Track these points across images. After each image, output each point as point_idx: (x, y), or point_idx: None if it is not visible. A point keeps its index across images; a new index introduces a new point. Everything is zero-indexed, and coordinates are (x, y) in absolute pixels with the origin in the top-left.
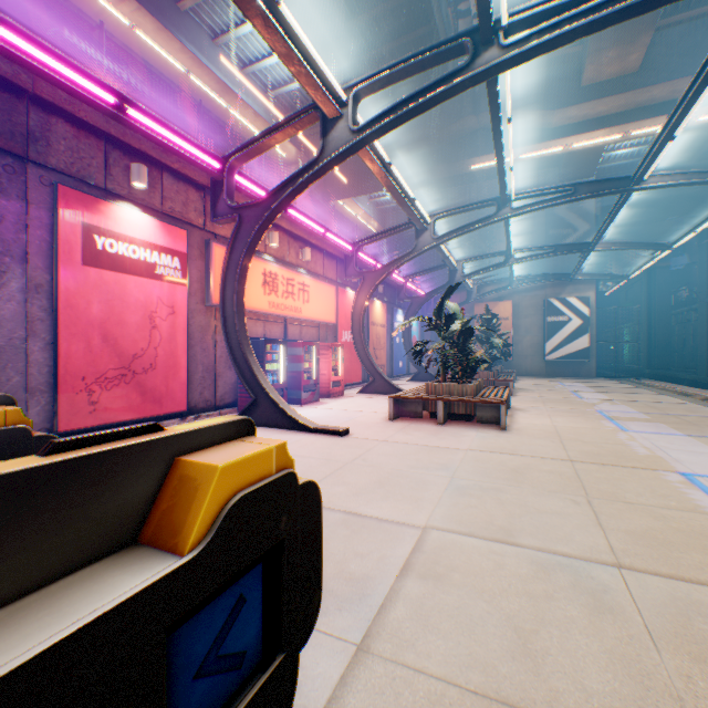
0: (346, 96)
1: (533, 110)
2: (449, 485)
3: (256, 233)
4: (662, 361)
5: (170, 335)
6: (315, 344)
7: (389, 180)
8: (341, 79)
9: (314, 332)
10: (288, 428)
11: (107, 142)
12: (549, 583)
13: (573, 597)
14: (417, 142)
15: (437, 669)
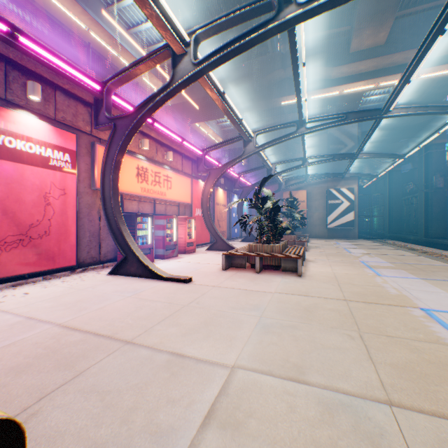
0: (190, 39)
1: (320, 66)
2: (258, 323)
3: (126, 137)
4: (396, 228)
5: (62, 210)
6: (175, 217)
7: (224, 105)
8: None
9: (176, 209)
10: (148, 277)
11: (7, 63)
12: (333, 428)
13: (355, 446)
14: (246, 85)
15: None
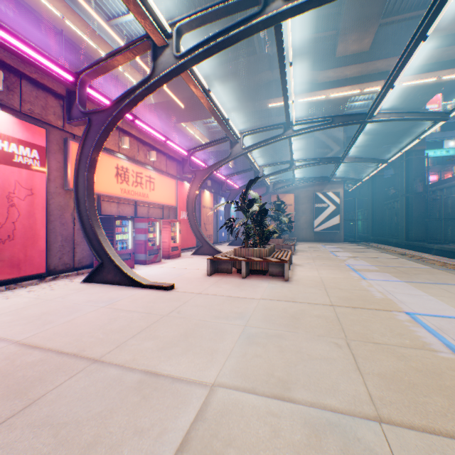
0: (172, 30)
1: (307, 70)
2: (242, 334)
3: (102, 133)
4: (379, 231)
5: (29, 212)
6: (158, 220)
7: (209, 103)
8: None
9: (159, 212)
10: (127, 285)
11: None
12: (321, 454)
13: None
14: (233, 85)
15: None
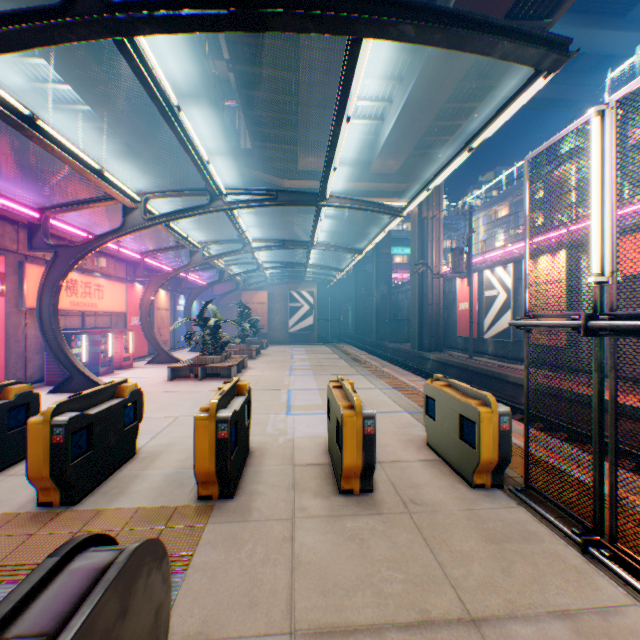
0: (141, 197)
1: (273, 176)
2: (194, 404)
3: (72, 266)
4: (363, 329)
5: None
6: (112, 331)
7: (170, 231)
8: (131, 122)
9: (108, 320)
10: None
11: None
12: None
13: None
14: (196, 174)
15: (174, 436)
